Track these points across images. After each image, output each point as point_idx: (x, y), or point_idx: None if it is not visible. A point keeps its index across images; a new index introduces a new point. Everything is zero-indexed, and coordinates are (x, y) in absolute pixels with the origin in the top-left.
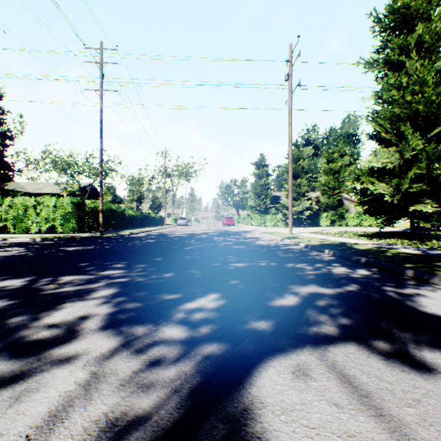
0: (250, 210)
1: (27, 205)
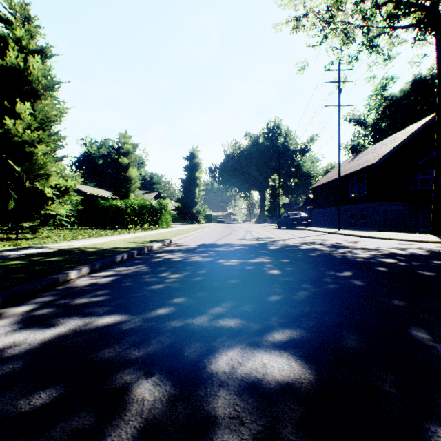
0: None
1: None
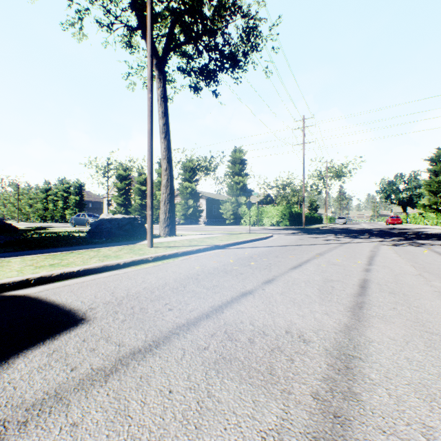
0: (422, 209)
1: (262, 211)
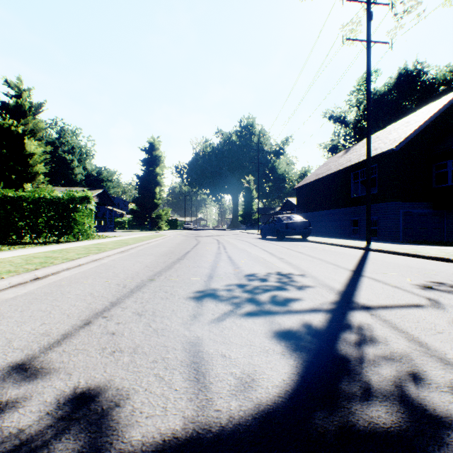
0: None
1: None
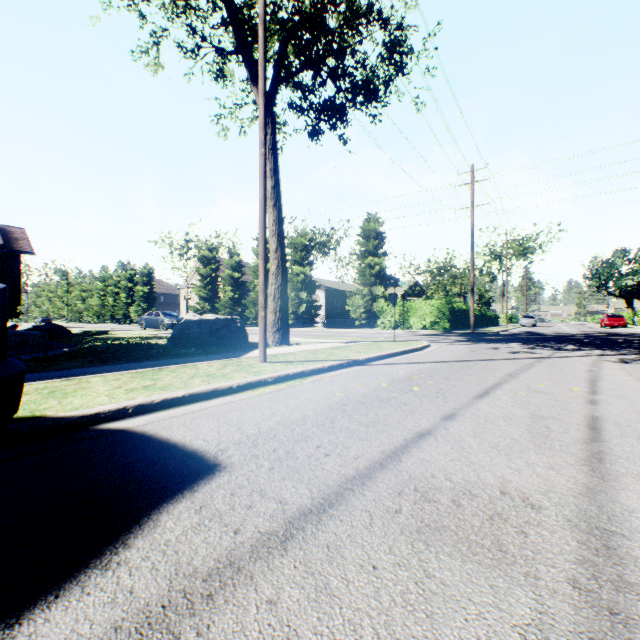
0: None
1: (408, 308)
